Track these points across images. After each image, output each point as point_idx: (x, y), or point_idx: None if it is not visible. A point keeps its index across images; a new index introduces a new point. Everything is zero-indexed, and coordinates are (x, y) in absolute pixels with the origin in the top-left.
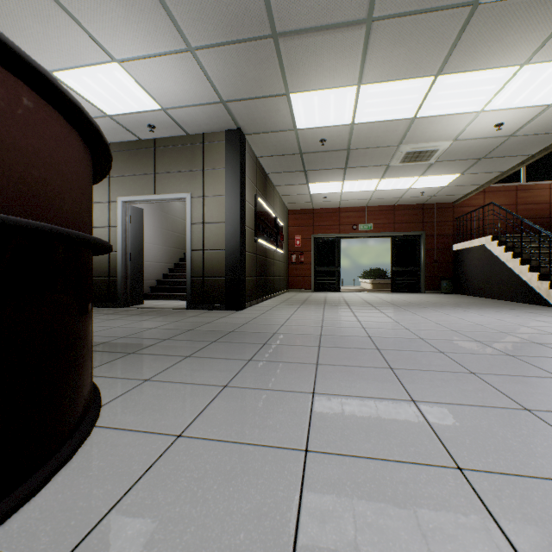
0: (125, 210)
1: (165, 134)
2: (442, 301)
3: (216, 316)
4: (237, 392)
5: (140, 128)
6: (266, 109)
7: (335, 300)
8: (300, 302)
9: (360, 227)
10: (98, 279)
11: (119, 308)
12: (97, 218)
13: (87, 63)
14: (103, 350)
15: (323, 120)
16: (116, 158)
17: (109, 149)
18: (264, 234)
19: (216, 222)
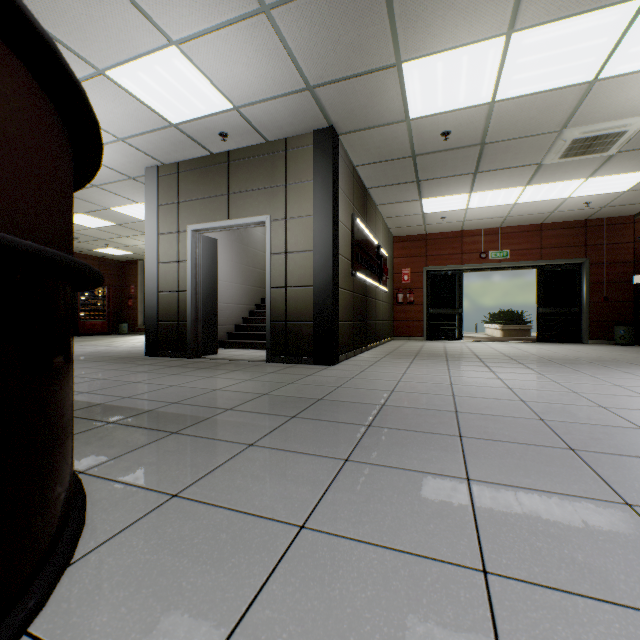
0: (195, 240)
1: (240, 144)
2: (627, 357)
3: (300, 373)
4: (323, 550)
5: (210, 138)
6: (368, 93)
7: (459, 353)
8: (412, 354)
9: (491, 255)
10: (166, 324)
11: (188, 358)
12: (165, 252)
13: (141, 52)
14: (140, 425)
15: (448, 100)
16: (185, 179)
17: (62, 61)
18: (363, 266)
19: (301, 251)
